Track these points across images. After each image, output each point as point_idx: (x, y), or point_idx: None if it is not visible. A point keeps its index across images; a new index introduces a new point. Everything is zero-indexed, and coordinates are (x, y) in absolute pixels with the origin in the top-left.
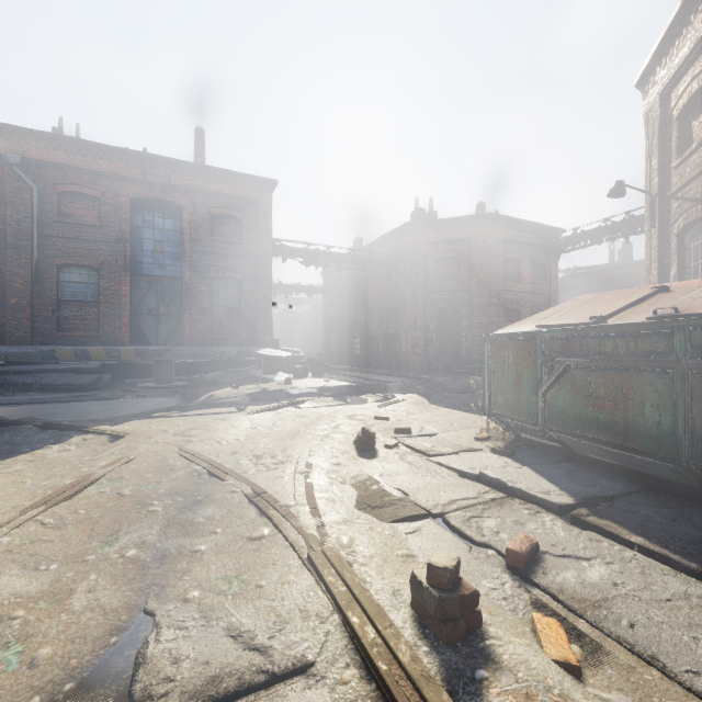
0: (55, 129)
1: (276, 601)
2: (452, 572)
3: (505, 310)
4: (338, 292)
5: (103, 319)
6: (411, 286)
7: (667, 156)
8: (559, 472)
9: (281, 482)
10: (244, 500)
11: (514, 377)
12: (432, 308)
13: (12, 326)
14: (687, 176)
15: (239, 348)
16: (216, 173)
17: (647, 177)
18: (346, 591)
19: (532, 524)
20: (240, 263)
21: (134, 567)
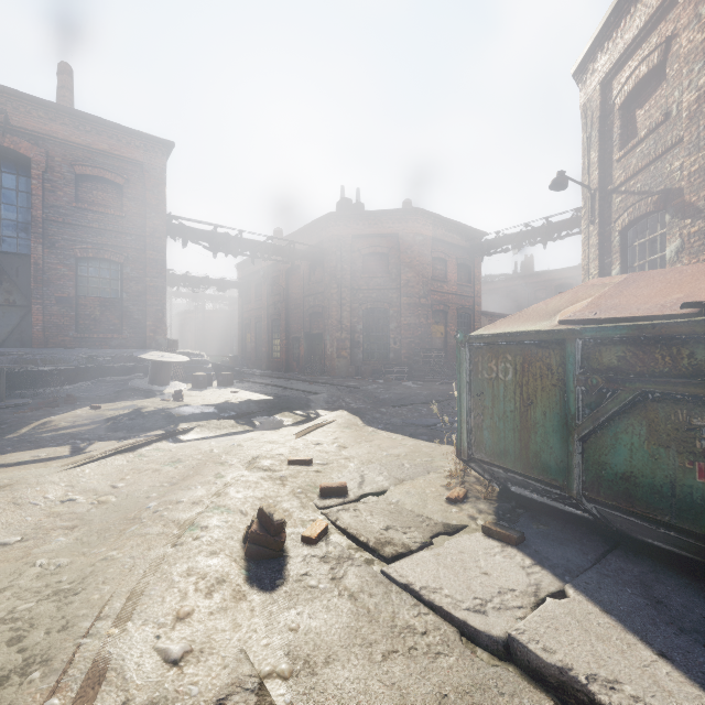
0: None
1: None
2: None
3: (432, 312)
4: (255, 287)
5: None
6: (337, 283)
7: (607, 148)
8: (635, 597)
9: None
10: None
11: (518, 406)
12: (359, 307)
13: None
14: (632, 167)
15: (117, 351)
16: (84, 120)
17: (585, 171)
18: None
19: None
20: (121, 242)
21: None
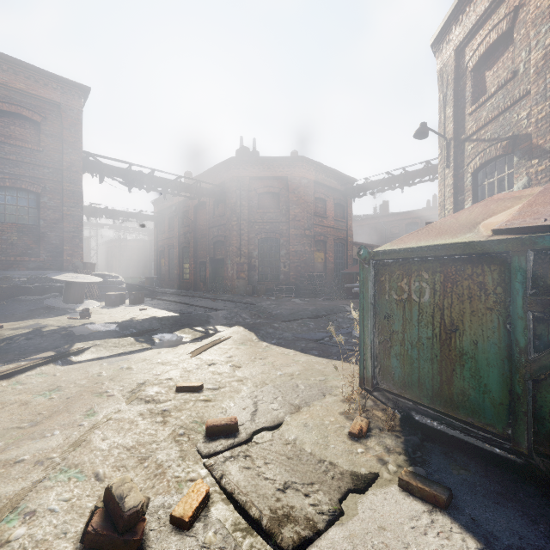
0: None
1: None
2: None
3: (315, 241)
4: (168, 220)
5: None
6: (237, 216)
7: (460, 105)
8: None
9: None
10: None
11: (437, 333)
12: (255, 237)
13: None
14: (483, 119)
15: (33, 272)
16: (0, 60)
17: (441, 125)
18: None
19: None
20: (38, 174)
21: None
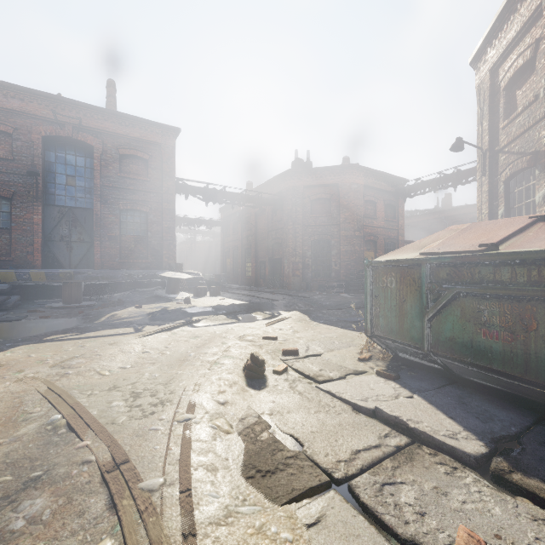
0: None
1: None
2: None
3: (365, 241)
4: (233, 225)
5: (15, 245)
6: (292, 221)
7: (495, 119)
8: (450, 400)
9: (152, 438)
10: (95, 477)
11: (398, 302)
12: (309, 239)
13: None
14: (513, 134)
15: (145, 271)
16: (125, 119)
17: (479, 136)
18: None
19: (457, 494)
20: (147, 198)
21: None
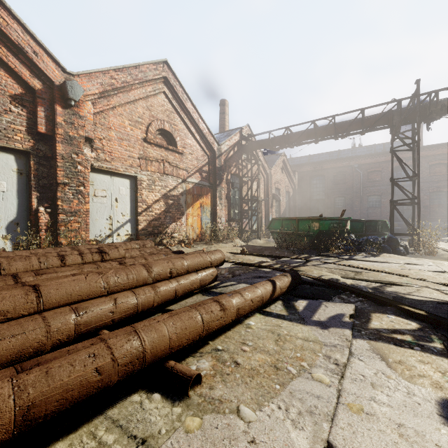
0: (352, 143)
1: None
2: None
3: None
4: None
5: (382, 213)
6: None
7: None
8: None
9: None
10: None
11: None
12: None
13: (355, 216)
14: None
15: (446, 222)
16: (432, 147)
17: None
18: None
19: None
20: (446, 183)
21: None
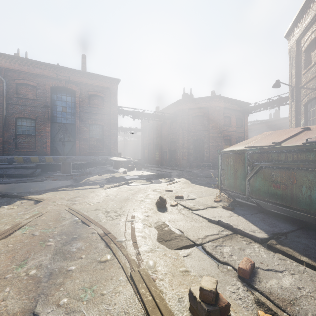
0: (15, 54)
1: (111, 305)
2: (214, 293)
3: (224, 140)
4: (148, 131)
5: (37, 143)
6: (182, 128)
7: (299, 69)
8: (257, 219)
9: (118, 226)
10: (98, 238)
11: (233, 172)
12: (191, 138)
13: None
14: (309, 77)
15: (102, 157)
16: (91, 75)
17: (290, 78)
18: (151, 300)
19: (248, 250)
20: (103, 117)
21: (32, 282)
